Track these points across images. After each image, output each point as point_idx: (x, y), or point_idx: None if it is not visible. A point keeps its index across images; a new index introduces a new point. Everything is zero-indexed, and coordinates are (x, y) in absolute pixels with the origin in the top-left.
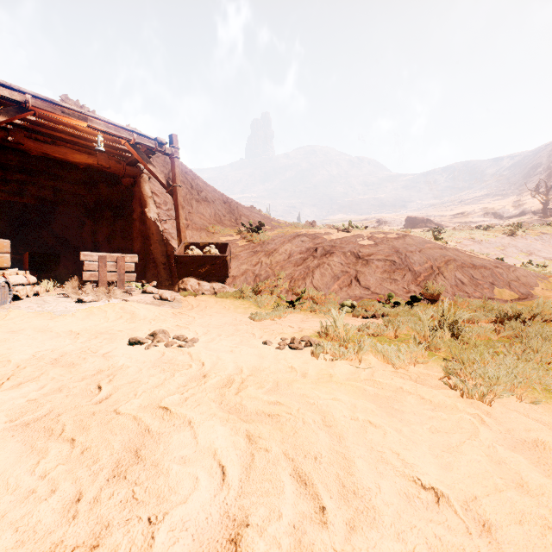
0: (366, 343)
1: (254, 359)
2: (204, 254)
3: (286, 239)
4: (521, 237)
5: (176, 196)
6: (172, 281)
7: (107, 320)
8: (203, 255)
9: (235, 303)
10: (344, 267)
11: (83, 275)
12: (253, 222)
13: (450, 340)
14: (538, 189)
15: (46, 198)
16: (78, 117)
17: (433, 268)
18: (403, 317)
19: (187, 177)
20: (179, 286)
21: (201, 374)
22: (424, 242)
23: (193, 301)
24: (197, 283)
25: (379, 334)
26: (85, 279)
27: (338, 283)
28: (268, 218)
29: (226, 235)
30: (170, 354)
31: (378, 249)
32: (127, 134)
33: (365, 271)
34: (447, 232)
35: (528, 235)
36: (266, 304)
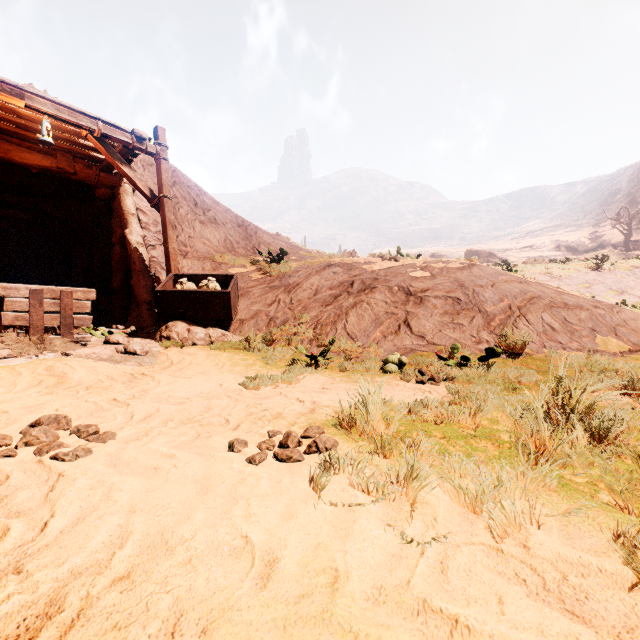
0: (423, 447)
1: (183, 496)
2: (198, 290)
3: (314, 270)
4: (609, 272)
5: (163, 211)
6: (159, 326)
7: (12, 389)
8: (196, 291)
9: (234, 357)
10: (390, 307)
11: (2, 318)
12: (275, 251)
13: (592, 446)
14: (619, 218)
15: (2, 218)
16: (9, 92)
17: (512, 309)
18: (478, 384)
19: (190, 192)
20: (161, 334)
21: (6, 568)
22: (498, 274)
23: (175, 355)
24: (186, 329)
25: (446, 420)
26: (7, 324)
27: (381, 329)
28: (296, 247)
29: (237, 267)
30: (17, 481)
31: (435, 283)
32: (88, 121)
33: (418, 312)
34: (518, 266)
35: (617, 269)
36: (278, 360)
